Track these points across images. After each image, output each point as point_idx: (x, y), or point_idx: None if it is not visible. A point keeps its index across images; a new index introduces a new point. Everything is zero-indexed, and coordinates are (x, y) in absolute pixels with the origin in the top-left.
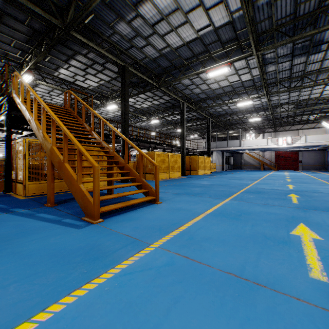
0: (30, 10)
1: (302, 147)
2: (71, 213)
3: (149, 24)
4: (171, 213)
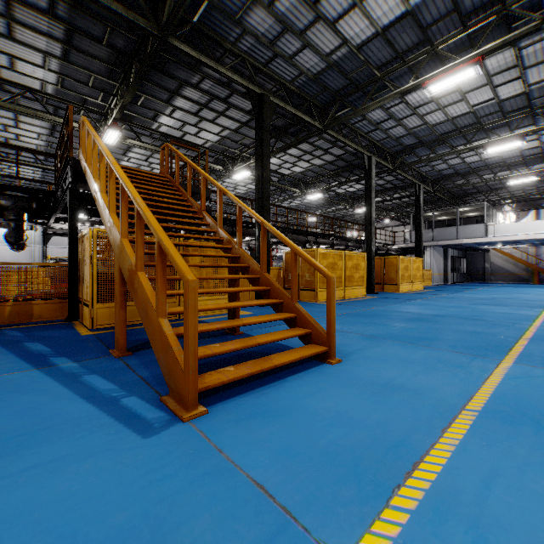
0: (104, 7)
1: None
2: (147, 379)
3: (307, 1)
4: (373, 398)
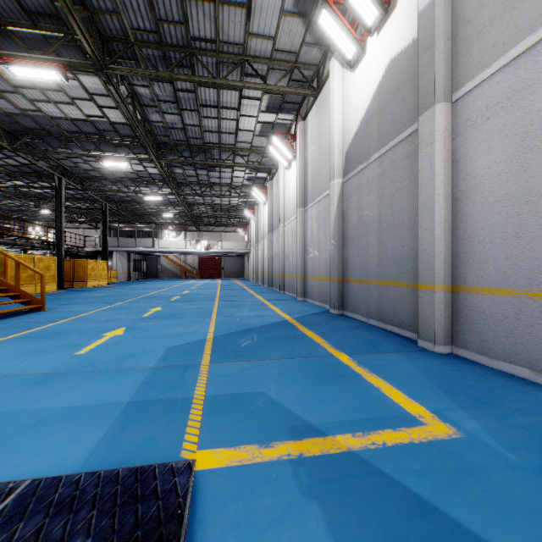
0: None
1: (221, 253)
2: None
3: (10, 83)
4: (65, 313)
